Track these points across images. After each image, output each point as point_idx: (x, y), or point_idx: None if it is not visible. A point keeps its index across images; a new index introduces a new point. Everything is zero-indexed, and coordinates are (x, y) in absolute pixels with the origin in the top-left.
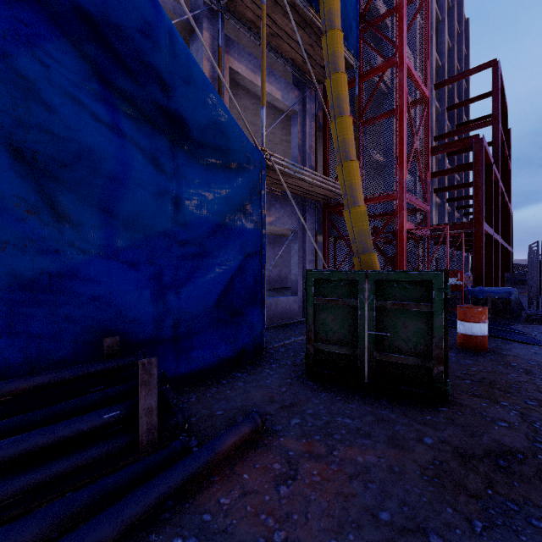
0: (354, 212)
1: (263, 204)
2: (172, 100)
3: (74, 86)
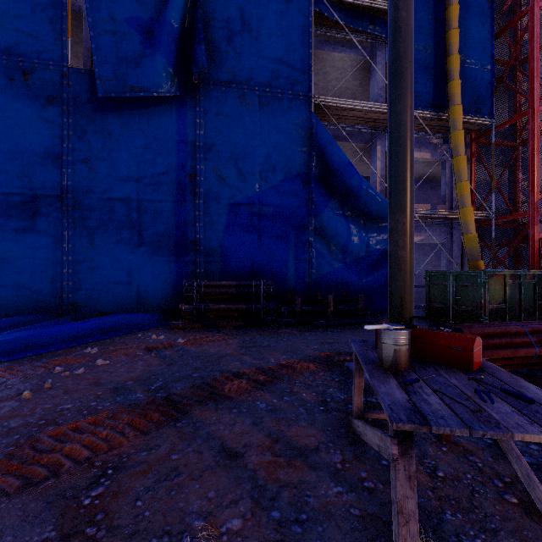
0: (466, 237)
1: None
2: (365, 208)
3: (336, 214)
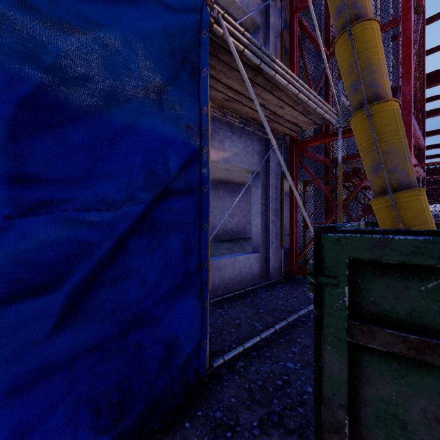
0: (378, 112)
1: (204, 96)
2: None
3: None
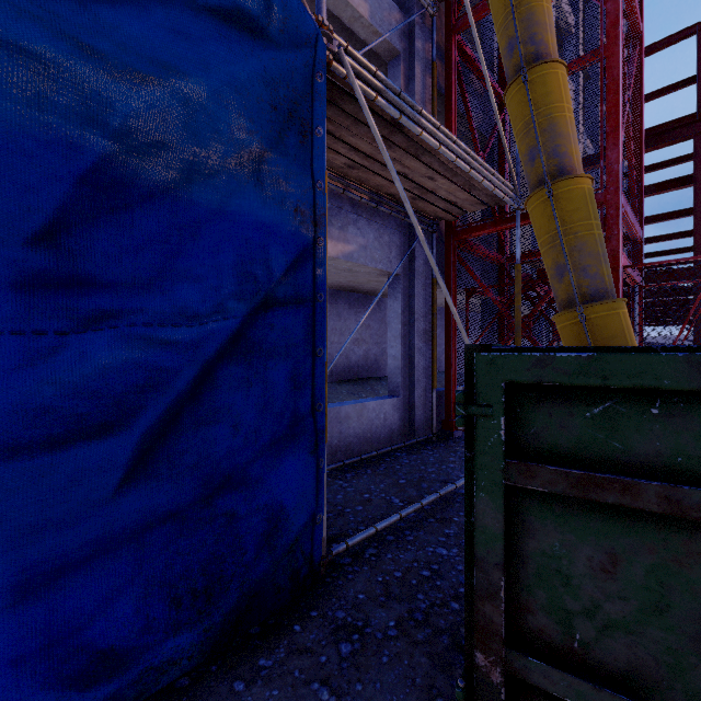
0: (563, 192)
1: (319, 166)
2: None
3: None
